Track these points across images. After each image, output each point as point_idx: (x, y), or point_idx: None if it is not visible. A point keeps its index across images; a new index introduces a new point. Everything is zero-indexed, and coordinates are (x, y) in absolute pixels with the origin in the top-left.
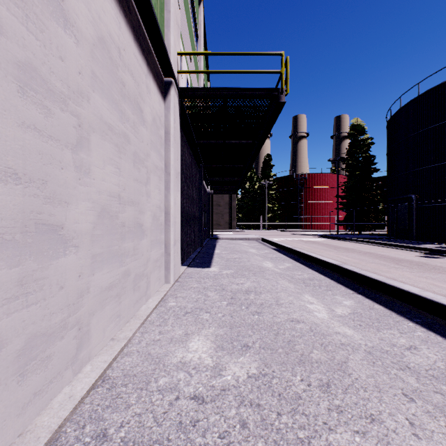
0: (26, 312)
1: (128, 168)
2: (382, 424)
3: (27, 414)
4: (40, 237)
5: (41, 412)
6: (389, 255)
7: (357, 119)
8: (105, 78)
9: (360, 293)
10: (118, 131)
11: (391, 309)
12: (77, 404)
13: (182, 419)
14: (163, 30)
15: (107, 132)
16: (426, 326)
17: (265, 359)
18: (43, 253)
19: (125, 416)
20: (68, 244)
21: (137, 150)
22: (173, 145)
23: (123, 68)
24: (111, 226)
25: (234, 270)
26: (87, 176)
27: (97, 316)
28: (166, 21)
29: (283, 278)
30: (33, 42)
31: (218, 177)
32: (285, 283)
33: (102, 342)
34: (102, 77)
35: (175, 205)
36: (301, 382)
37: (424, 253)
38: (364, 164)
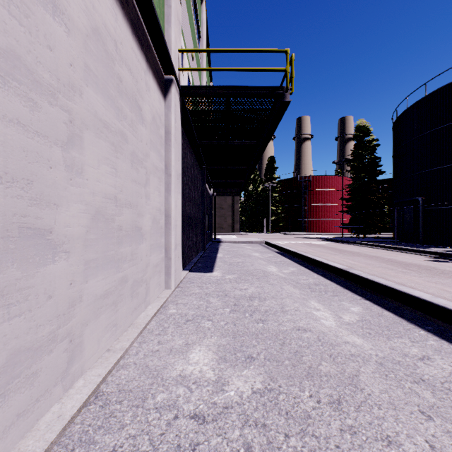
0: (8, 325)
1: (126, 168)
2: (401, 448)
3: (9, 439)
4: (25, 242)
5: (26, 434)
6: (396, 259)
7: (363, 120)
8: (100, 72)
9: (368, 298)
10: (114, 129)
11: (401, 315)
12: (65, 425)
13: (180, 441)
14: (163, 25)
15: (102, 129)
16: (439, 334)
17: (271, 373)
18: (28, 260)
19: (119, 438)
20: (58, 249)
21: (135, 149)
22: (174, 146)
23: (120, 63)
24: (107, 230)
25: (237, 275)
26: (79, 176)
27: (91, 326)
28: (167, 16)
29: (288, 283)
30: (16, 28)
31: (221, 179)
32: (290, 289)
33: (96, 354)
34: (97, 71)
35: (176, 207)
36: (310, 399)
37: (432, 257)
38: (370, 166)
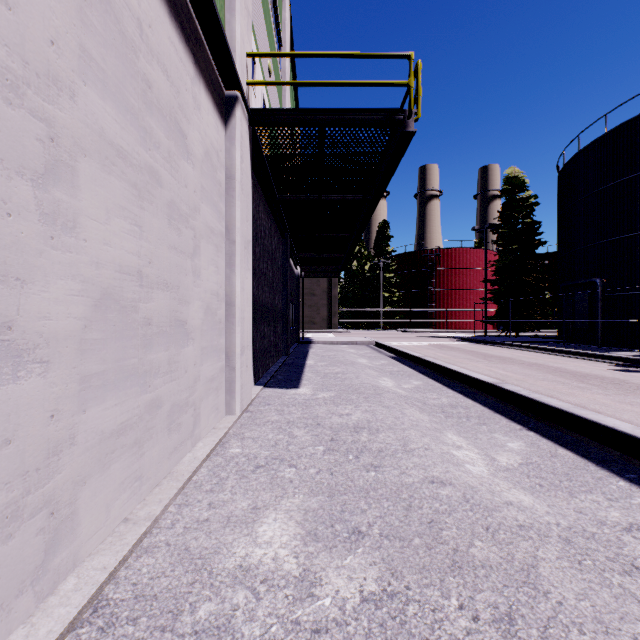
0: None
1: (158, 227)
2: None
3: None
4: None
5: None
6: (566, 368)
7: (515, 169)
8: (110, 65)
9: (532, 428)
10: (137, 162)
11: (585, 456)
12: None
13: None
14: (223, 15)
15: (115, 160)
16: None
17: (392, 561)
18: None
19: None
20: (24, 358)
21: (176, 198)
22: (240, 198)
23: (148, 57)
24: (124, 325)
25: (335, 392)
26: (70, 234)
27: (93, 483)
28: (229, 1)
29: (411, 405)
30: None
31: (311, 252)
32: (415, 414)
33: (103, 529)
34: (104, 62)
35: (242, 291)
36: (460, 613)
37: (618, 364)
38: (525, 234)
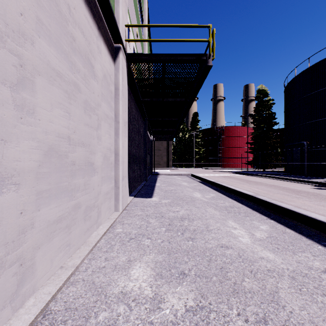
0: None
1: (79, 113)
2: None
3: None
4: None
5: None
6: (289, 187)
7: (262, 85)
8: (53, 28)
9: (272, 218)
10: (67, 79)
11: (300, 233)
12: None
13: None
14: (113, 5)
15: (55, 78)
16: None
17: (201, 289)
18: None
19: None
20: (6, 182)
21: (88, 99)
22: (122, 99)
23: (73, 24)
24: (60, 165)
25: (171, 200)
26: (31, 116)
27: (44, 248)
28: None
29: (210, 206)
30: None
31: (158, 128)
32: (212, 211)
33: (49, 272)
34: (50, 26)
35: (123, 147)
36: (238, 317)
37: (316, 185)
38: (267, 119)
